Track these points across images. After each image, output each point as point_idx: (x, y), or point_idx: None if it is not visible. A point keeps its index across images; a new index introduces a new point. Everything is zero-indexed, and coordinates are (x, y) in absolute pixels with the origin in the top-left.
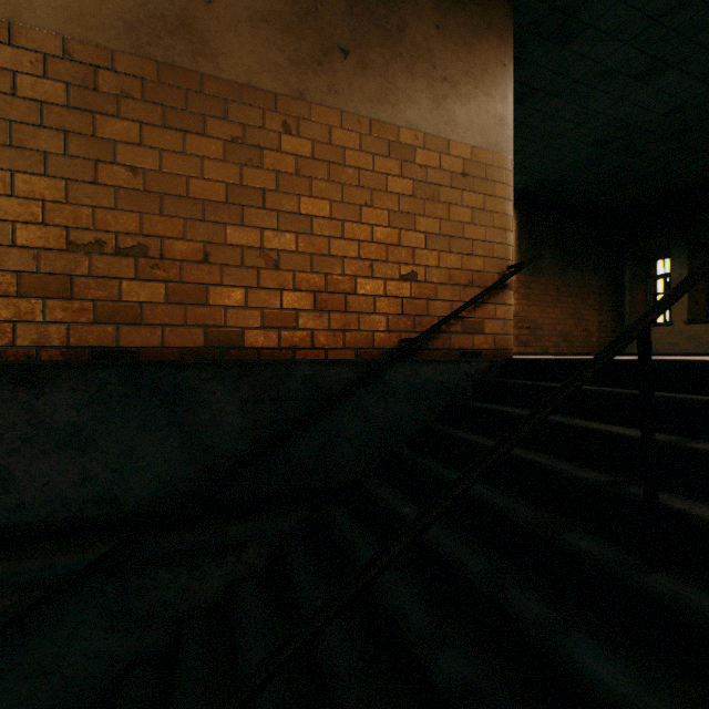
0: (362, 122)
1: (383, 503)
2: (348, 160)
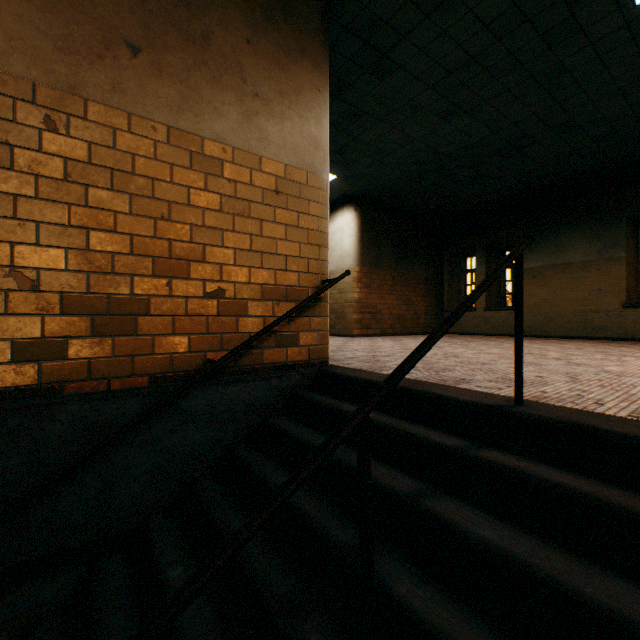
0: (158, 128)
1: (157, 562)
2: (139, 168)
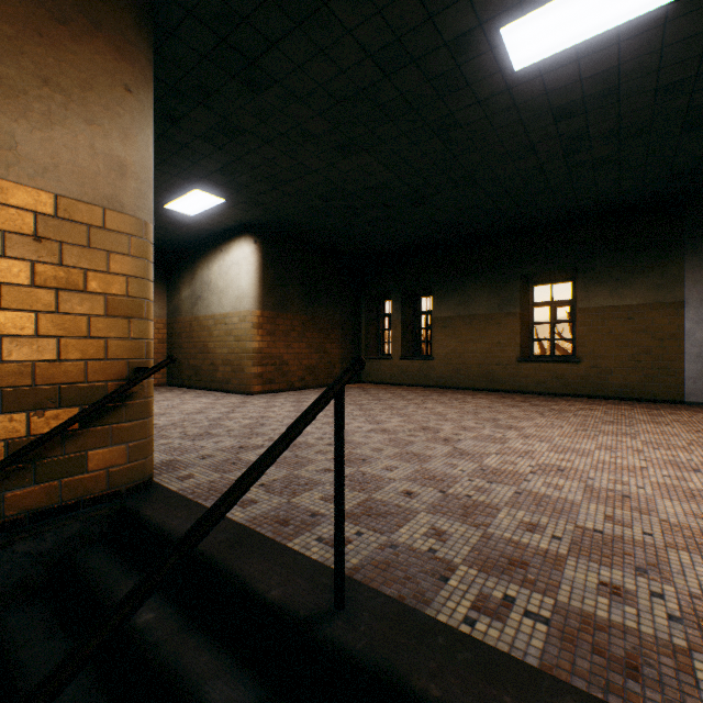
0: None
1: None
2: None
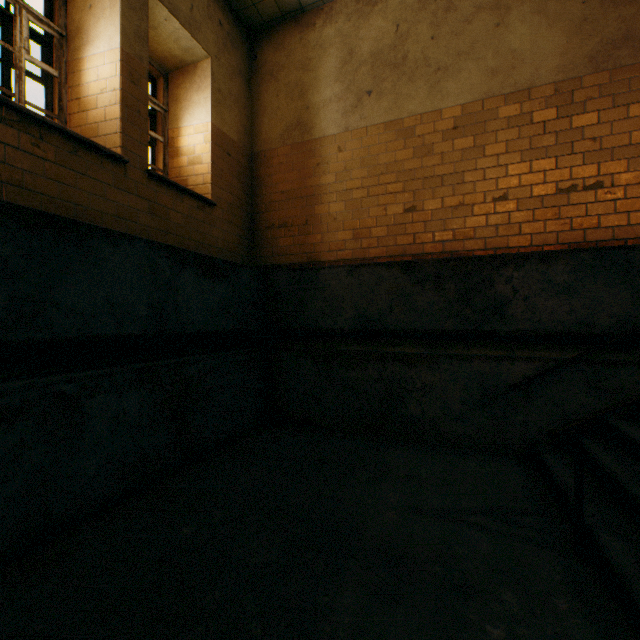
0: None
1: None
2: None
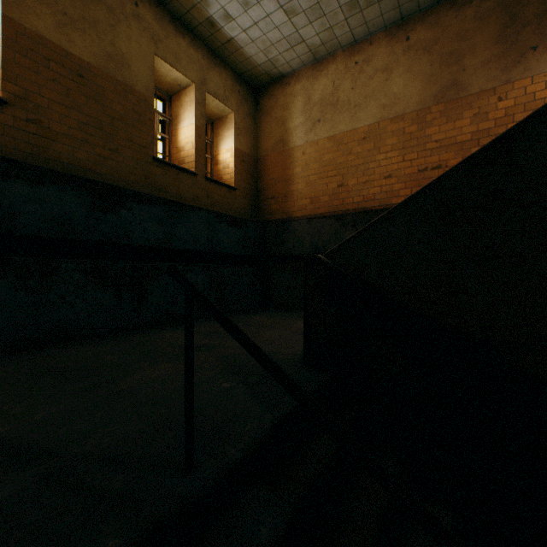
0: (546, 75)
1: None
2: (536, 97)
